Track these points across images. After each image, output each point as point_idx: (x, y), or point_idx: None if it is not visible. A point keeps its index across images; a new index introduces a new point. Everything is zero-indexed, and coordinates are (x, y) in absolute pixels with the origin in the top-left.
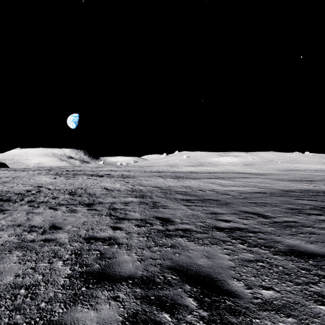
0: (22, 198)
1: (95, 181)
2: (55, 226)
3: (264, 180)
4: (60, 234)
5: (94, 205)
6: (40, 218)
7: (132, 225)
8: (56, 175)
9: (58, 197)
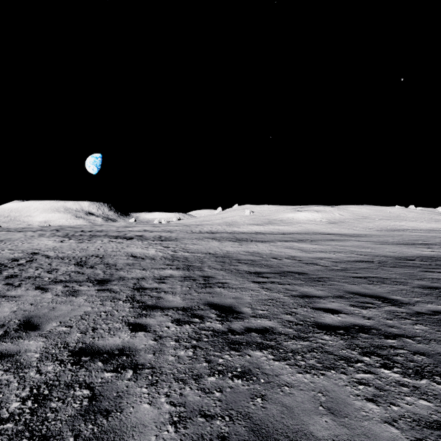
0: None
1: (119, 245)
2: (29, 322)
3: (361, 243)
4: (30, 342)
5: (109, 283)
6: (12, 306)
7: (167, 320)
8: (65, 237)
9: (57, 270)
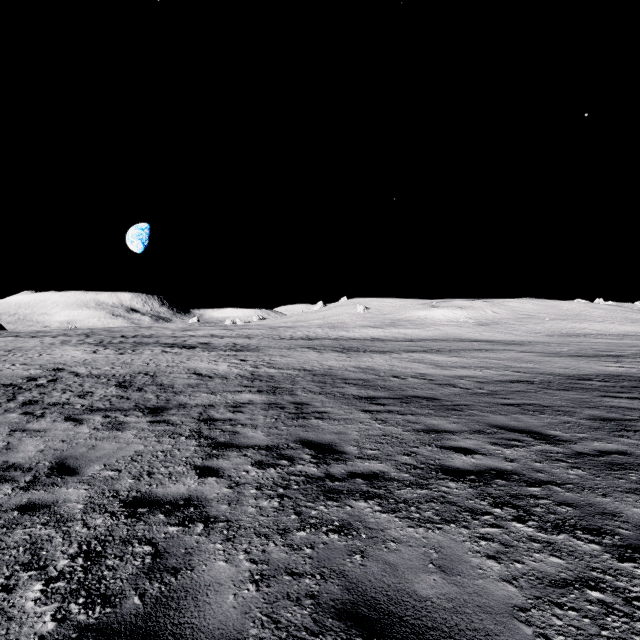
0: (12, 395)
1: (177, 357)
2: (63, 465)
3: (522, 354)
4: (69, 490)
5: (166, 412)
6: (37, 443)
7: (246, 462)
8: (99, 345)
9: (92, 393)
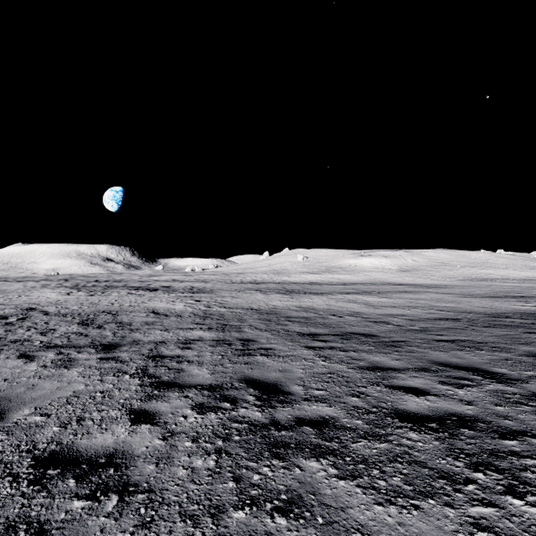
0: None
1: (139, 298)
2: None
3: (441, 295)
4: None
5: (118, 349)
6: None
7: (185, 405)
8: (74, 288)
9: (54, 331)
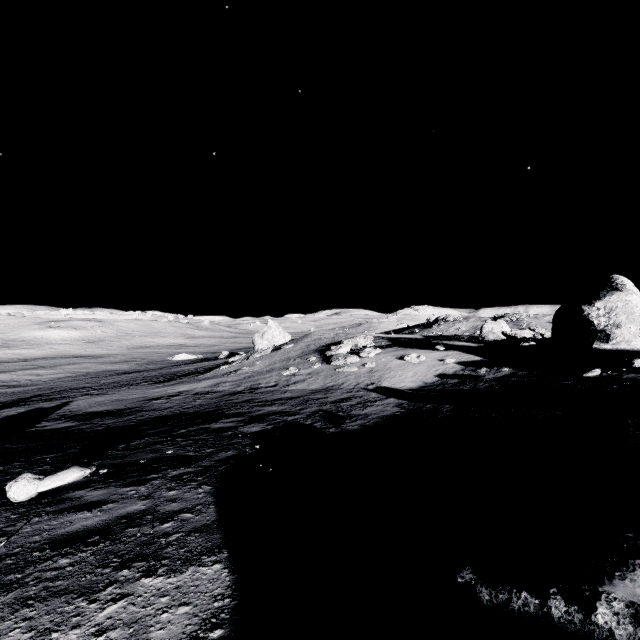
0: None
1: None
2: None
3: (90, 364)
4: None
5: None
6: None
7: None
8: None
9: None
